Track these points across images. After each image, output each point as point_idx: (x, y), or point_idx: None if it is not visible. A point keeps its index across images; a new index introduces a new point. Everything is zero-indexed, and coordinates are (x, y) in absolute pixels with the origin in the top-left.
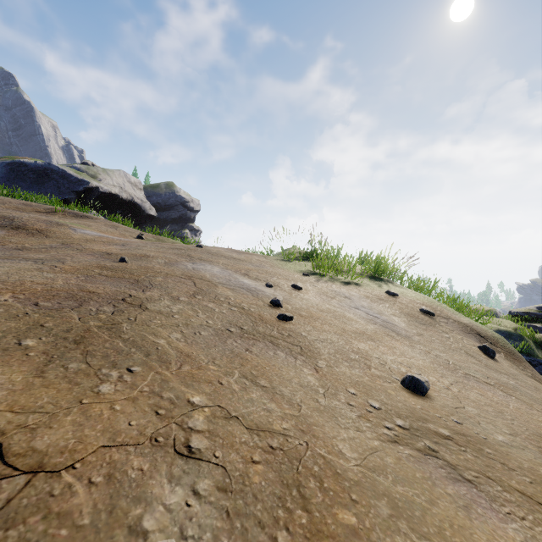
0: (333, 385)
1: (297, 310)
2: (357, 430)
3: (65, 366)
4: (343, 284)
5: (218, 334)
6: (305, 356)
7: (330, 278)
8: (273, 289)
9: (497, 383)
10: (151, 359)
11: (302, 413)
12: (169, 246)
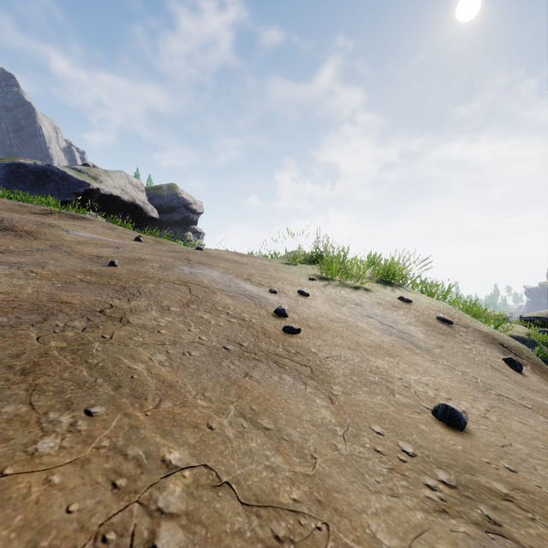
0: (353, 422)
1: (305, 320)
2: (392, 494)
3: None
4: (352, 290)
5: (212, 354)
6: (316, 380)
7: (338, 282)
8: (277, 295)
9: (534, 405)
10: (121, 393)
11: (318, 471)
12: (167, 249)
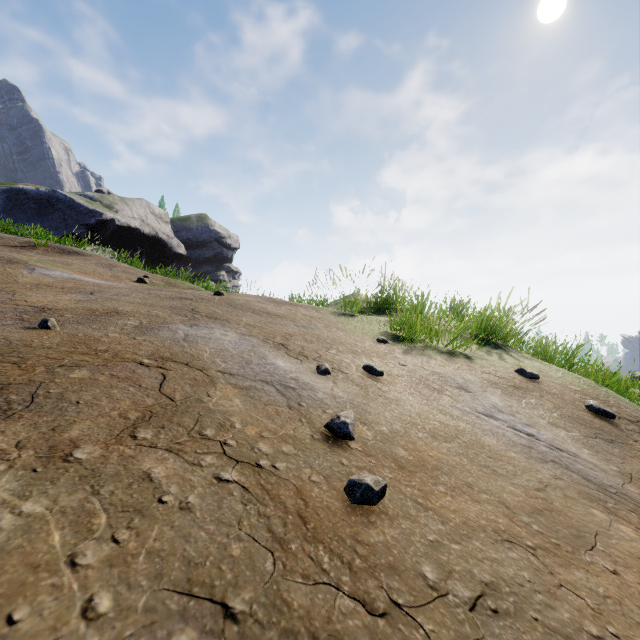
0: None
1: (387, 443)
2: None
3: None
4: (445, 358)
5: None
6: None
7: (421, 345)
8: (330, 378)
9: None
10: None
11: None
12: (170, 295)
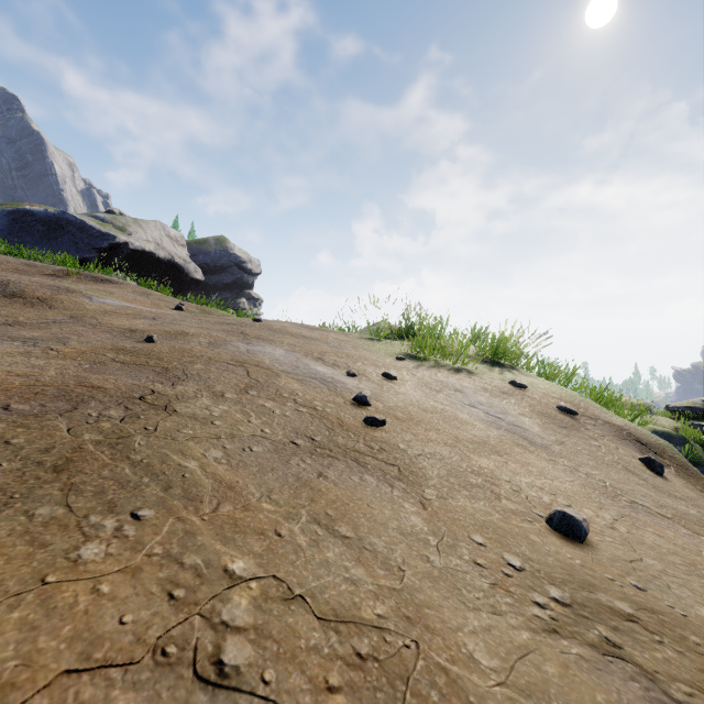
0: (449, 530)
1: (391, 410)
2: (494, 612)
3: (30, 512)
4: (451, 372)
5: (278, 450)
6: (405, 481)
7: (434, 363)
8: (356, 379)
9: (675, 514)
10: (172, 495)
11: (406, 584)
12: (217, 320)
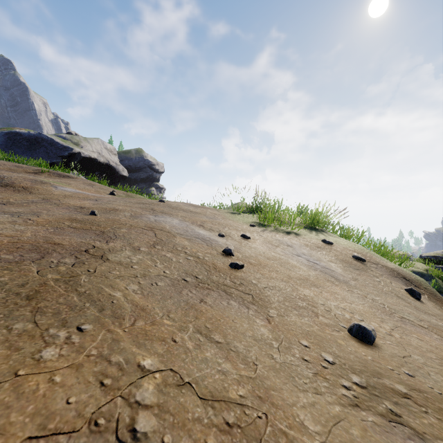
0: (286, 337)
1: (247, 258)
2: (316, 393)
3: (9, 327)
4: (285, 234)
5: (174, 285)
6: (256, 305)
7: (274, 228)
8: (225, 238)
9: (429, 325)
10: (104, 315)
11: (258, 374)
12: (136, 201)
